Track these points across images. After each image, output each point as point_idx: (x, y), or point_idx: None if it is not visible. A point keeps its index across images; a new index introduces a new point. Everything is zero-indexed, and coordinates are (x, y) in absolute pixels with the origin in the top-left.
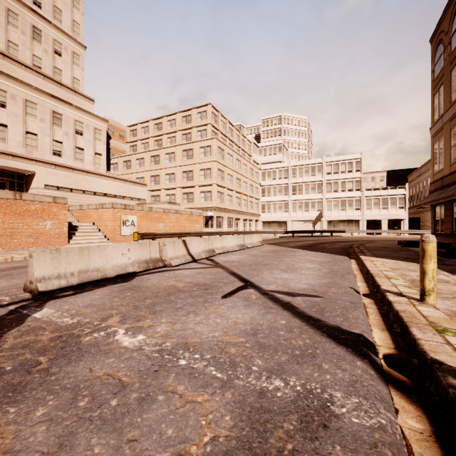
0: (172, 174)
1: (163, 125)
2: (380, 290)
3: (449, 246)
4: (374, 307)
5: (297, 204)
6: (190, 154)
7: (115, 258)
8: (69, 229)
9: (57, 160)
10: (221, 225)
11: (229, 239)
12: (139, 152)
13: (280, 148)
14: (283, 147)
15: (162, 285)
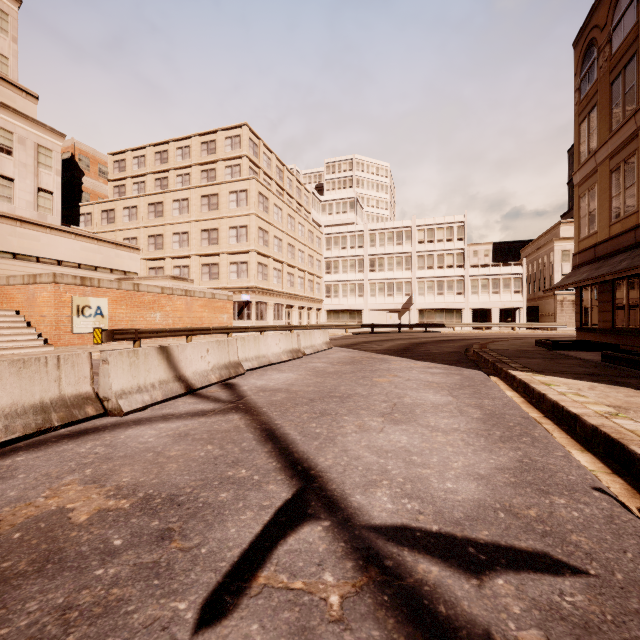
0: (183, 234)
1: (170, 155)
2: None
3: (616, 349)
4: None
5: (377, 286)
6: (214, 203)
7: None
8: None
9: None
10: (264, 316)
11: (271, 341)
12: (128, 197)
13: (352, 204)
14: (357, 203)
15: (16, 516)
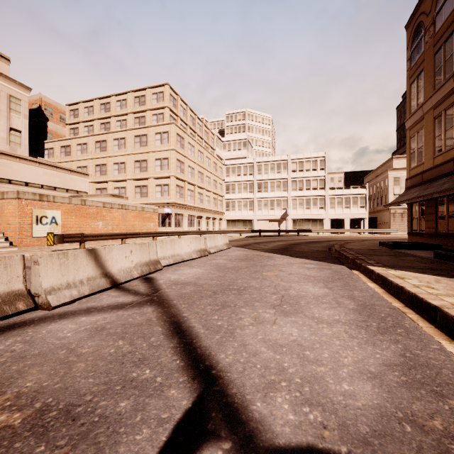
0: (121, 164)
1: (111, 106)
2: None
3: (440, 248)
4: None
5: (262, 202)
6: (144, 141)
7: None
8: None
9: None
10: (181, 224)
11: (184, 243)
12: (80, 136)
13: (245, 144)
14: (248, 143)
15: None
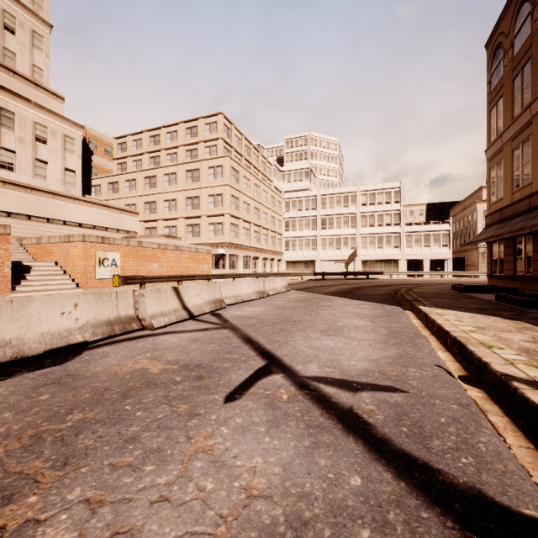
0: (172, 201)
1: (161, 138)
2: (489, 371)
3: (514, 292)
4: (497, 410)
5: (327, 241)
6: (196, 176)
7: (46, 321)
8: (16, 270)
9: (7, 176)
10: (236, 265)
11: (244, 285)
12: (129, 172)
13: (307, 173)
14: (311, 173)
15: (123, 370)
